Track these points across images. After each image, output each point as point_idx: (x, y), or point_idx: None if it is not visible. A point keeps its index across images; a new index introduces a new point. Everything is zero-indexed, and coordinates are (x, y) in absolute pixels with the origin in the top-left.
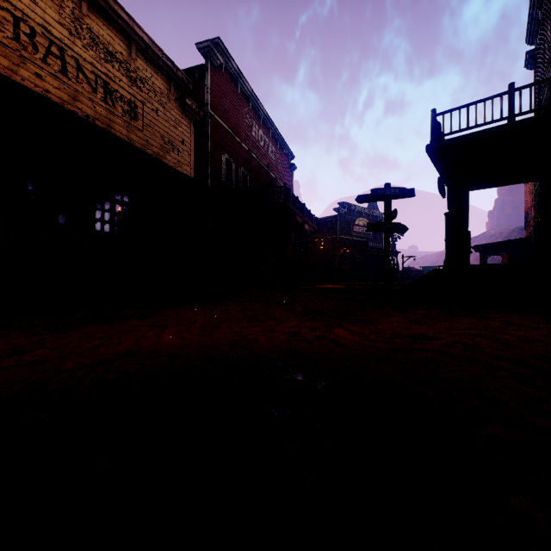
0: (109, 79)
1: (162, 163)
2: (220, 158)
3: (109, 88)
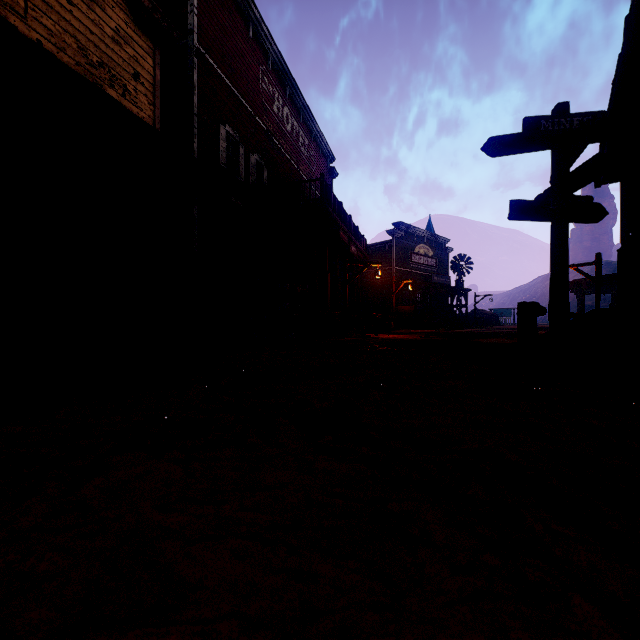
0: None
1: None
2: (217, 130)
3: None
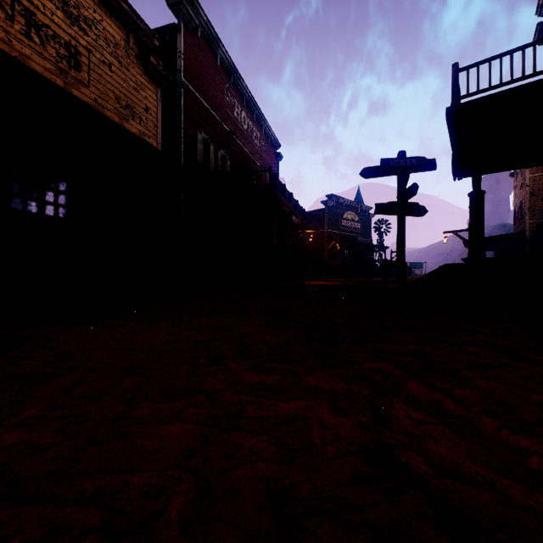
0: (35, 8)
1: (100, 114)
2: (196, 136)
3: (35, 20)
